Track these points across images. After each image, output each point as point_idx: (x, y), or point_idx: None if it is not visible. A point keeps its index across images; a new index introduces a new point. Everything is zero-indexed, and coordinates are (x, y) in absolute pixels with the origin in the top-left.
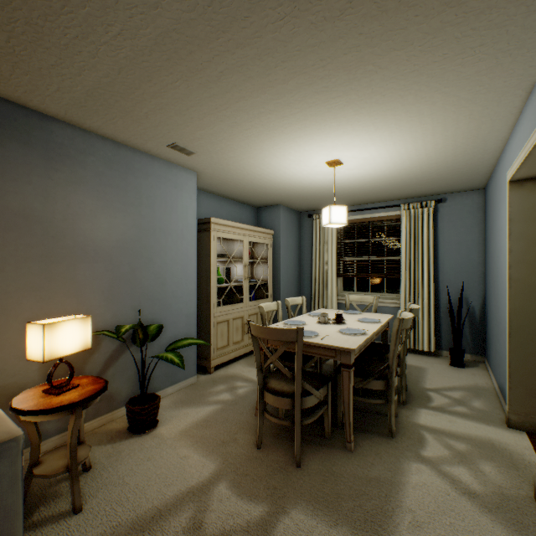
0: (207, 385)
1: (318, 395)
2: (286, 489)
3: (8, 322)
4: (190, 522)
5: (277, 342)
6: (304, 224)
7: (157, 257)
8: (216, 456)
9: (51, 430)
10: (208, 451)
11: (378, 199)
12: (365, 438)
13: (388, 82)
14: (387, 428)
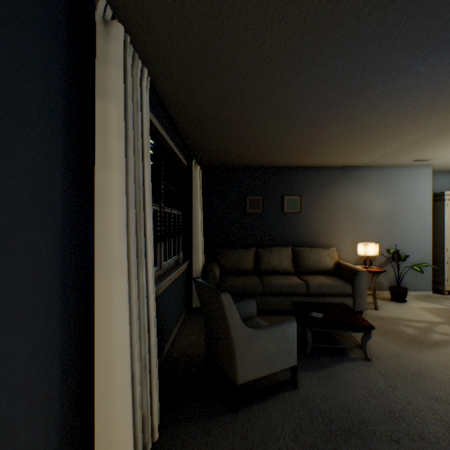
0: (440, 298)
1: None
2: None
3: (344, 244)
4: (426, 326)
5: None
6: None
7: (403, 219)
8: (443, 319)
9: None
10: (437, 316)
11: None
12: None
13: None
14: None
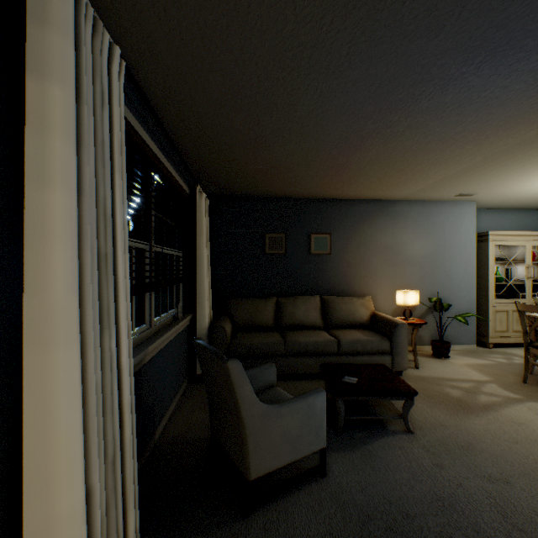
0: (484, 352)
1: None
2: None
3: (381, 291)
4: (472, 386)
5: None
6: None
7: (446, 262)
8: (489, 376)
9: None
10: (483, 374)
11: None
12: None
13: None
14: None
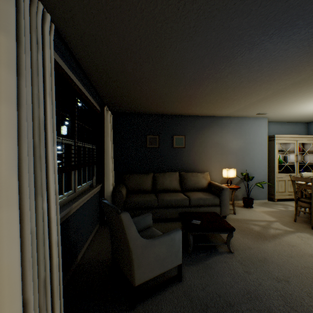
0: (272, 204)
1: None
2: (303, 230)
3: (214, 169)
4: (266, 224)
5: (307, 186)
6: None
7: (251, 152)
8: (275, 218)
9: None
10: (272, 216)
11: None
12: None
13: None
14: None
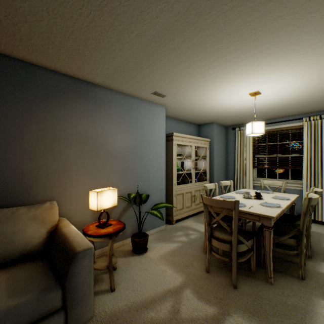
0: (172, 231)
1: (247, 244)
2: (228, 300)
3: (78, 190)
4: (171, 308)
5: (217, 208)
6: (229, 134)
7: (145, 156)
8: (182, 273)
9: (96, 246)
10: (177, 269)
11: (285, 115)
12: (281, 277)
13: (302, 35)
14: (297, 272)
